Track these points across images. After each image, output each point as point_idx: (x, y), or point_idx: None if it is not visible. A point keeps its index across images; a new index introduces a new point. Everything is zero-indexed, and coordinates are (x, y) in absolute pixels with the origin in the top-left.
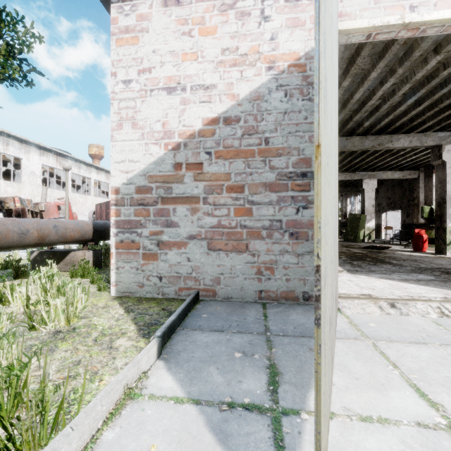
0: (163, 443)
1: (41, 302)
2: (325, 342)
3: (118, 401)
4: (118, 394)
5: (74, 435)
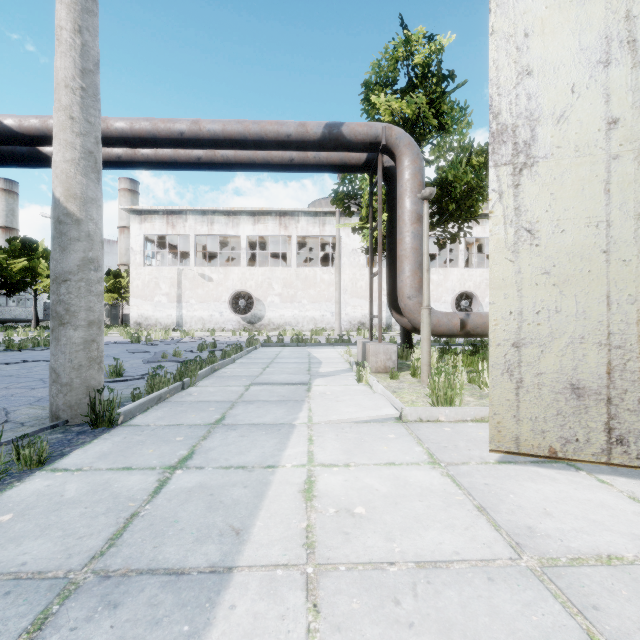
0: (485, 434)
1: (486, 371)
2: (523, 380)
3: (483, 418)
4: (483, 414)
5: (452, 410)
